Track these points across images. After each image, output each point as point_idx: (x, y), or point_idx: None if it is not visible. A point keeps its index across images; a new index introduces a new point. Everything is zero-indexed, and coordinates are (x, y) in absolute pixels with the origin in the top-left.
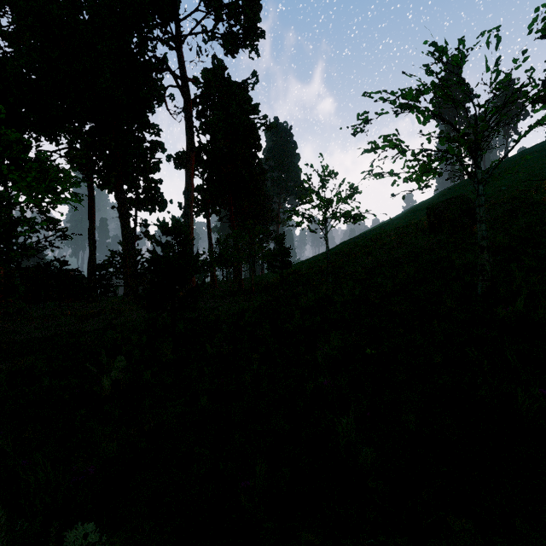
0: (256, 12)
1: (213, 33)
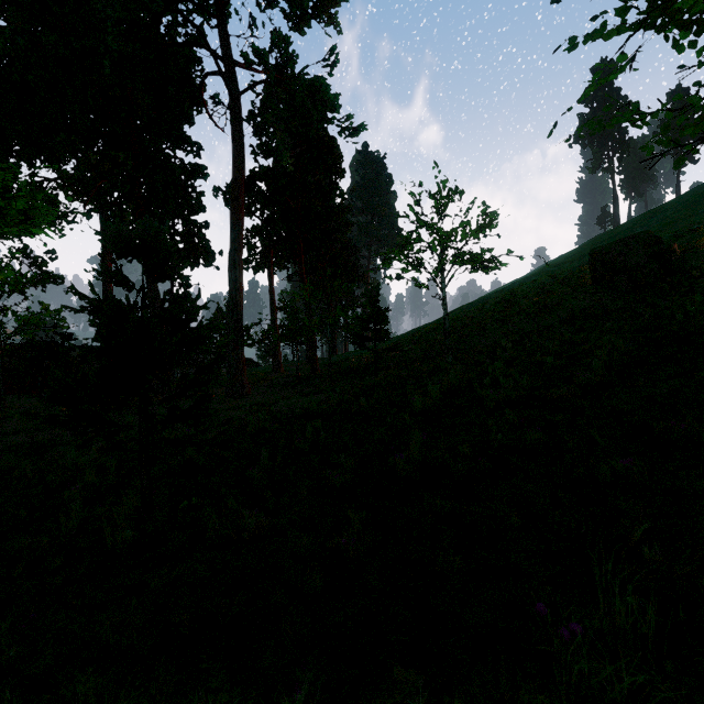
0: None
1: None
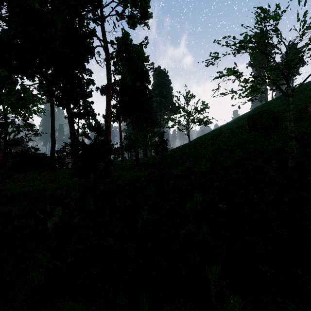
0: (147, 2)
1: (122, 15)
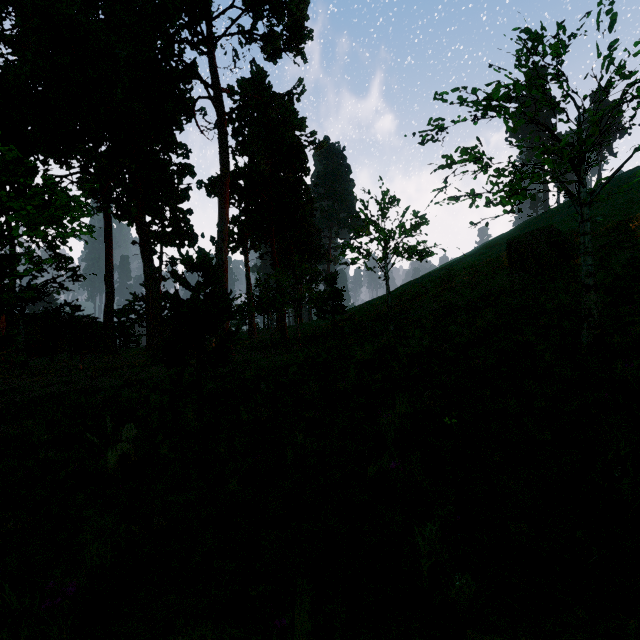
0: (302, 8)
1: (252, 34)
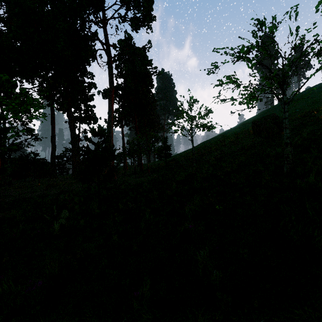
0: (150, 5)
1: (125, 18)
